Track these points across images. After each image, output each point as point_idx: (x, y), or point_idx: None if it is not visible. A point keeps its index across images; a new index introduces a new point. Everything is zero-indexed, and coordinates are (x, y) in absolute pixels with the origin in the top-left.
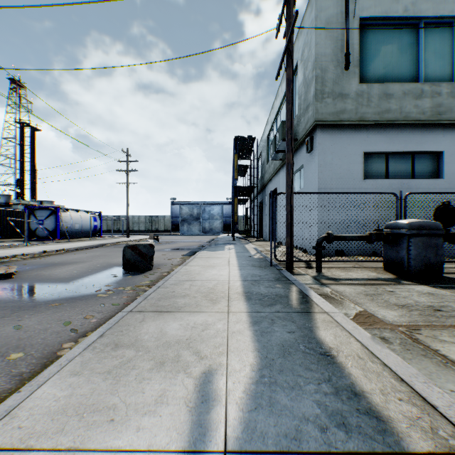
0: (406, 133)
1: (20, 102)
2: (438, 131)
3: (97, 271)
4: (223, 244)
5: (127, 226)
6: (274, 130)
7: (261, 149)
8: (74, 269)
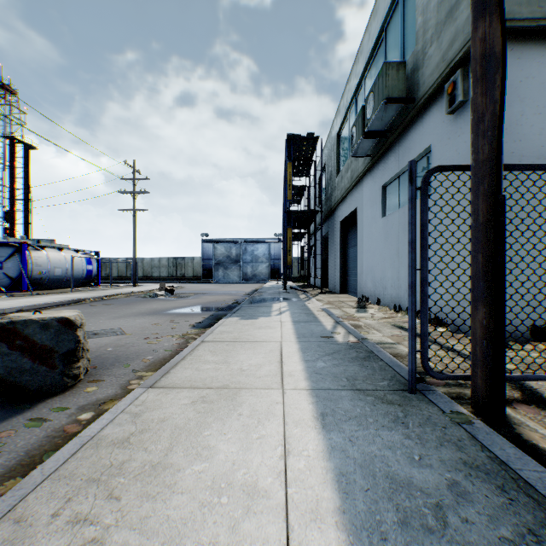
0: None
1: (10, 113)
2: None
3: None
4: (269, 301)
5: (134, 271)
6: (351, 118)
7: (325, 158)
8: None
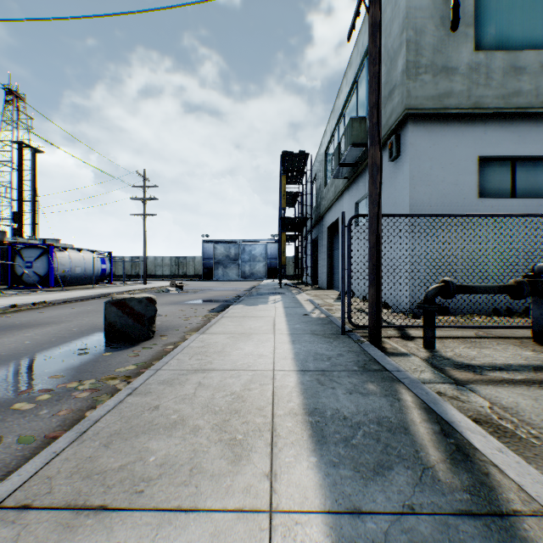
0: None
1: (18, 118)
2: None
3: (63, 341)
4: (267, 295)
5: (144, 270)
6: (335, 141)
7: (316, 170)
8: (30, 338)
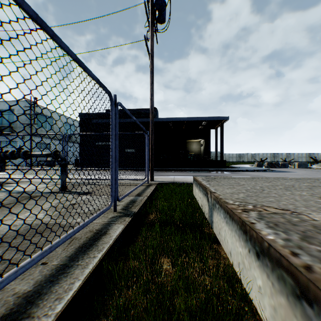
0: (45, 139)
1: None
2: (50, 139)
3: None
4: None
5: None
6: None
7: None
8: None
